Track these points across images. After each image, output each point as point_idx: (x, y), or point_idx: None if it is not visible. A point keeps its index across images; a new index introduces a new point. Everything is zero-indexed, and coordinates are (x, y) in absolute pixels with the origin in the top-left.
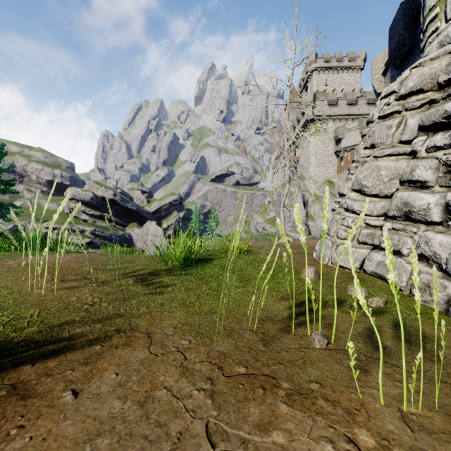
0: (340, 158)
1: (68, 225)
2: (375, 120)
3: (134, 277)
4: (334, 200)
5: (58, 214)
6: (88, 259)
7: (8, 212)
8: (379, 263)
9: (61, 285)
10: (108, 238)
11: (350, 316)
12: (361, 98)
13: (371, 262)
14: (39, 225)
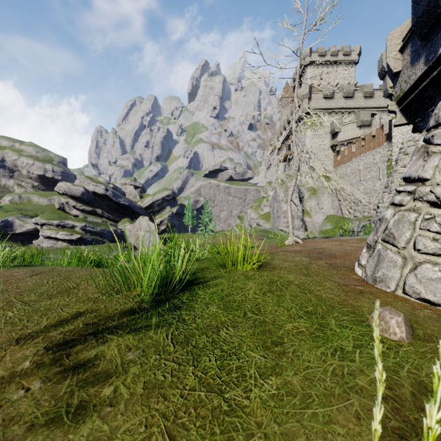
0: (336, 153)
1: (57, 220)
2: None
3: (44, 346)
4: (331, 195)
5: None
6: None
7: None
8: None
9: None
10: (100, 234)
11: None
12: (358, 91)
13: None
14: (28, 221)
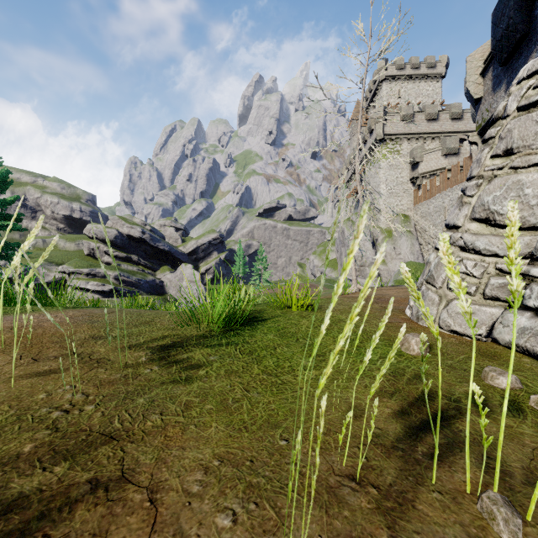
0: (416, 187)
1: (87, 268)
2: (512, 114)
3: (150, 351)
4: (410, 238)
5: (20, 255)
6: (89, 320)
7: (13, 253)
8: (523, 331)
9: (31, 367)
10: (135, 284)
11: (515, 433)
12: (444, 112)
13: (507, 328)
14: (54, 269)
